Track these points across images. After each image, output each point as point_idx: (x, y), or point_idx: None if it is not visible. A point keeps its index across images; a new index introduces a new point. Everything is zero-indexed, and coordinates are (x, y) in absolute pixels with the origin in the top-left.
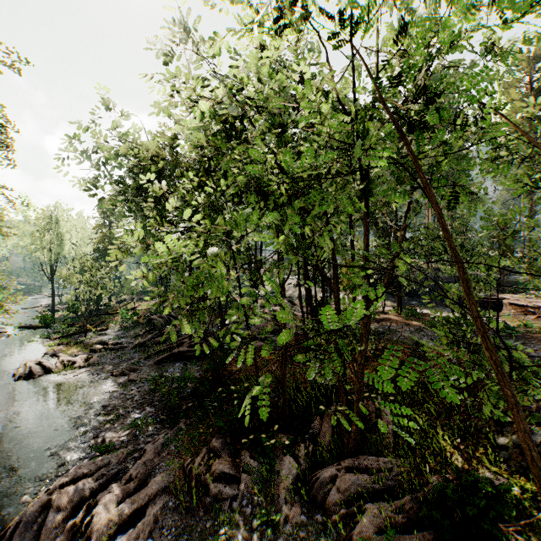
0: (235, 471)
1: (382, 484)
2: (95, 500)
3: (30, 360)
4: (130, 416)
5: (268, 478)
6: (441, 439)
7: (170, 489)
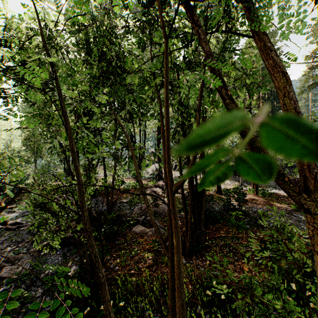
0: None
1: None
2: None
3: None
4: None
5: None
6: None
7: None
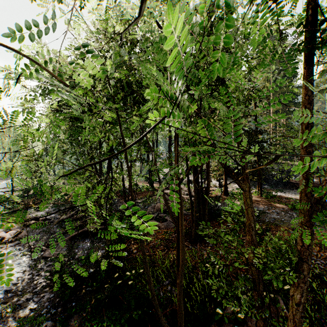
0: None
1: None
2: None
3: None
4: (26, 306)
5: None
6: None
7: None
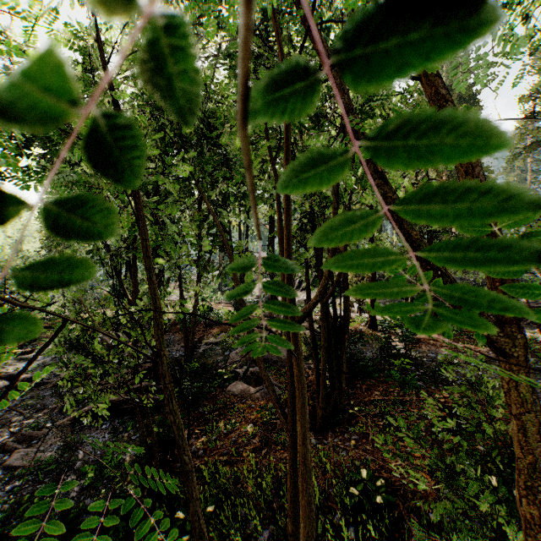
0: None
1: None
2: None
3: None
4: None
5: None
6: None
7: None
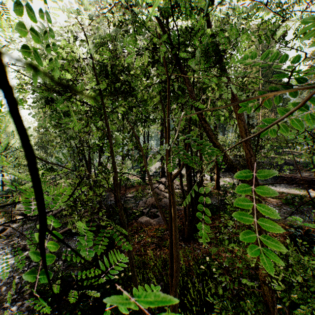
0: None
1: None
2: None
3: None
4: None
5: None
6: None
7: None
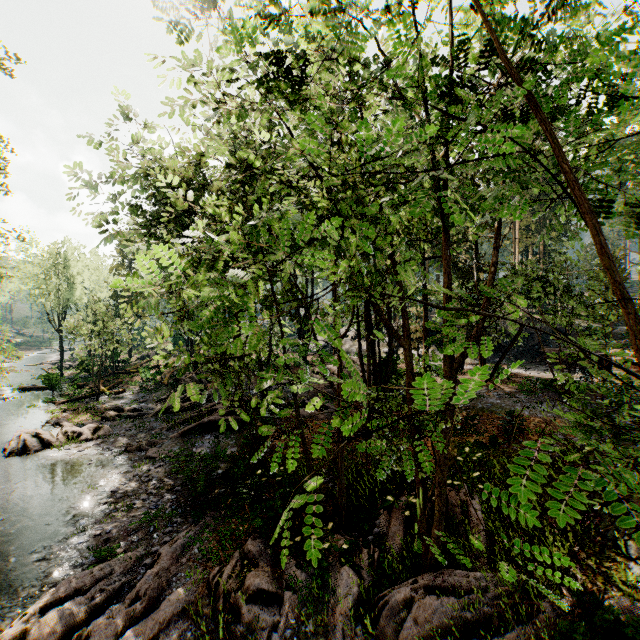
0: (276, 586)
1: (475, 611)
2: (86, 630)
3: (26, 431)
4: (144, 505)
5: (320, 596)
6: (552, 546)
7: (189, 612)
